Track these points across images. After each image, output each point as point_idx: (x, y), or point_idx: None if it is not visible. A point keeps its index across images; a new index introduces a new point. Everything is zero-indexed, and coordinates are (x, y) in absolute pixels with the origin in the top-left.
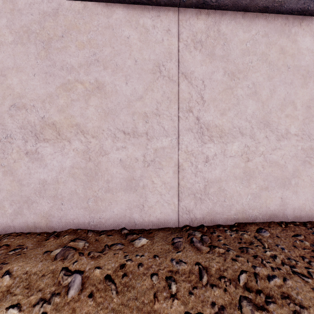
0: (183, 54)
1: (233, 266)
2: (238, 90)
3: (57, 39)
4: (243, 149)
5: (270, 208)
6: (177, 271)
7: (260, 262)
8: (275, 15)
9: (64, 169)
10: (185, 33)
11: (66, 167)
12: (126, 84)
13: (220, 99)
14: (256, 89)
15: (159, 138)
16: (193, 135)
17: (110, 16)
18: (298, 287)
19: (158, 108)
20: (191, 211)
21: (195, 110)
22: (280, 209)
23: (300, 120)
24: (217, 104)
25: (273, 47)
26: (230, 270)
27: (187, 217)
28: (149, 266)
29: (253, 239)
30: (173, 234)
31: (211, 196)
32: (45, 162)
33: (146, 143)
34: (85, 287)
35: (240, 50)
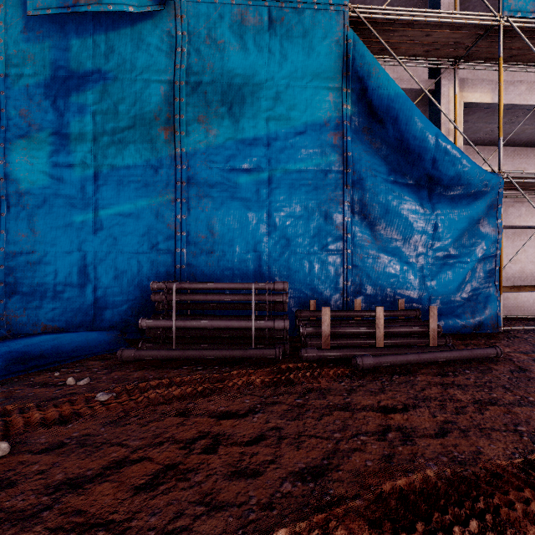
0: None
1: None
2: None
3: (515, 239)
4: None
5: None
6: None
7: None
8: None
9: (516, 271)
10: None
11: (517, 270)
12: (530, 249)
13: None
14: None
15: None
16: None
17: (527, 233)
18: None
19: None
20: None
21: None
22: None
23: None
24: None
25: None
26: None
27: None
28: None
29: None
30: None
31: None
32: (512, 269)
33: None
34: None
35: None
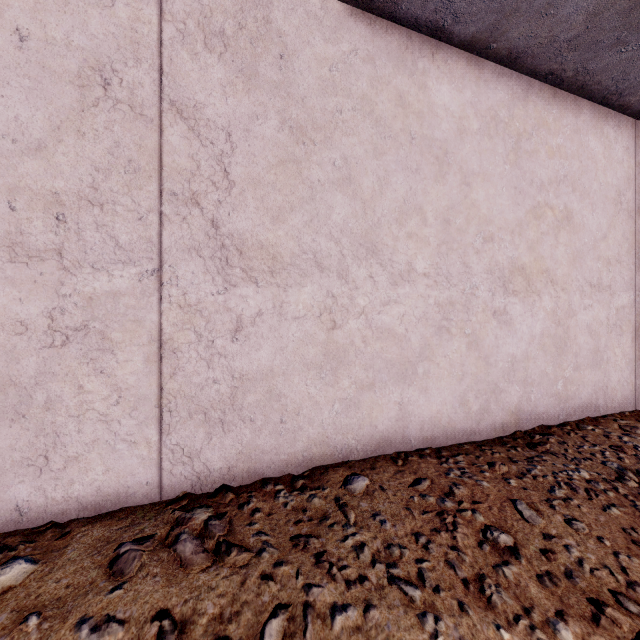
0: (174, 55)
1: (259, 598)
2: (313, 167)
3: None
4: (323, 302)
5: (378, 428)
6: None
7: (326, 571)
8: (389, 24)
9: None
10: (181, 3)
11: None
12: None
13: (271, 184)
14: (352, 171)
15: (101, 266)
16: (201, 263)
17: None
18: (390, 623)
19: (99, 184)
20: (197, 455)
21: (207, 201)
22: (397, 427)
23: (434, 247)
24: (263, 193)
25: (384, 89)
26: (248, 612)
27: (186, 471)
28: None
29: (331, 507)
30: (133, 526)
31: (250, 413)
32: None
33: (59, 278)
34: None
35: (317, 79)
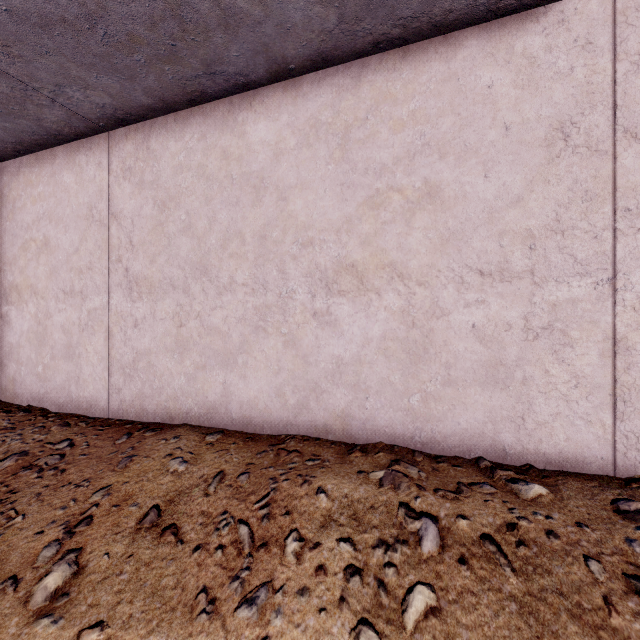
0: (627, 87)
1: None
2: None
3: (358, 125)
4: None
5: None
6: None
7: None
8: None
9: (369, 341)
10: (634, 37)
11: (374, 337)
12: (486, 179)
13: None
14: None
15: (562, 279)
16: None
17: (452, 57)
18: None
19: (560, 216)
20: None
21: None
22: None
23: None
24: None
25: None
26: None
27: None
28: (574, 540)
29: None
30: (606, 489)
31: None
32: (340, 329)
33: (531, 291)
34: (447, 544)
35: None
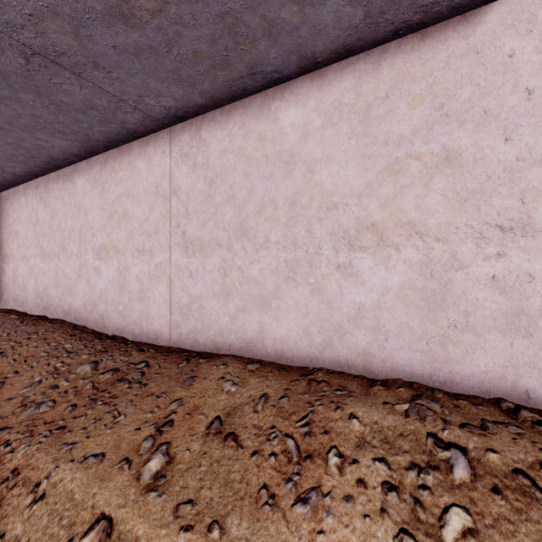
0: None
1: None
2: None
3: (378, 103)
4: None
5: None
6: None
7: None
8: None
9: (388, 290)
10: None
11: (393, 286)
12: (506, 141)
13: None
14: None
15: None
16: None
17: (471, 33)
18: None
19: None
20: None
21: None
22: None
23: None
24: None
25: None
26: None
27: None
28: None
29: None
30: None
31: None
32: (361, 279)
33: None
34: (478, 474)
35: None
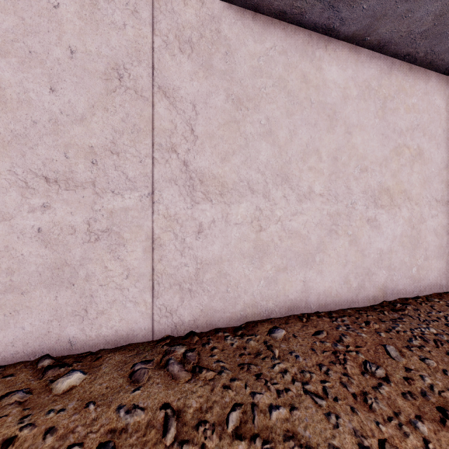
0: (161, 57)
1: (223, 399)
2: (247, 125)
3: None
4: (253, 214)
5: (289, 297)
6: (124, 428)
7: (263, 385)
8: (296, 28)
9: None
10: (165, 23)
11: None
12: (52, 91)
13: (221, 137)
14: (272, 127)
15: (117, 192)
16: (177, 189)
17: None
18: (307, 417)
19: (116, 140)
20: (175, 311)
21: (180, 149)
22: (302, 297)
23: (326, 176)
24: (215, 143)
25: (293, 71)
26: (217, 407)
27: (168, 322)
28: (70, 429)
29: (262, 346)
30: (139, 355)
31: (207, 285)
32: None
33: (93, 199)
34: None
35: (250, 67)
